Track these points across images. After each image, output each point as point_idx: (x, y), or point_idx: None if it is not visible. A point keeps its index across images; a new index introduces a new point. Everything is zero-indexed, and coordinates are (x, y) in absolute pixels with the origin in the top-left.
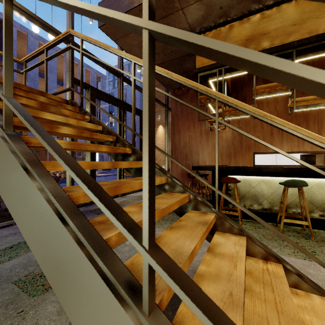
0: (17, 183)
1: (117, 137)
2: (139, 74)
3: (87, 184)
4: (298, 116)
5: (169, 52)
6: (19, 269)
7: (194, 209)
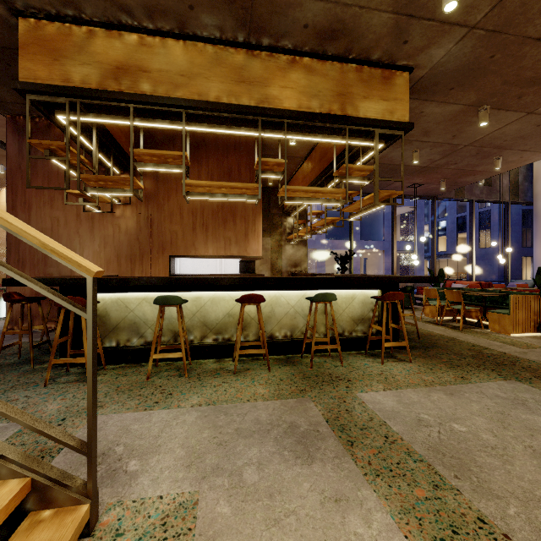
0: None
1: None
2: None
3: None
4: (225, 208)
5: None
6: None
7: None
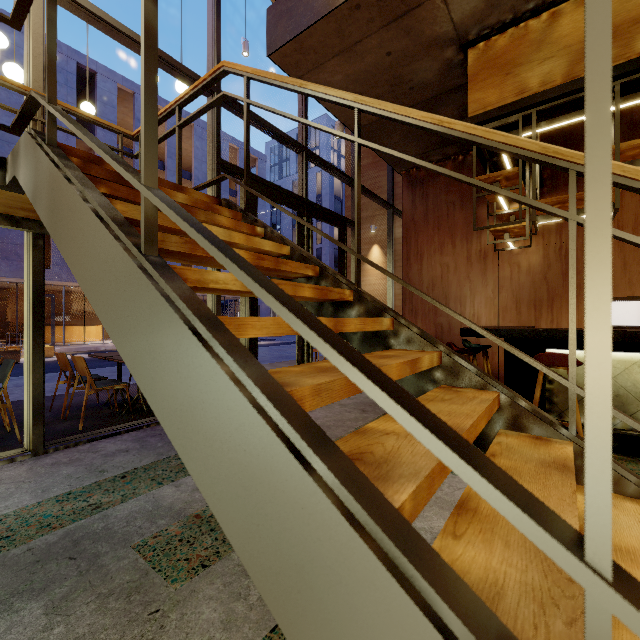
0: (178, 364)
1: (321, 268)
2: (327, 147)
3: (366, 373)
4: None
5: (406, 91)
6: (142, 521)
7: (511, 428)
